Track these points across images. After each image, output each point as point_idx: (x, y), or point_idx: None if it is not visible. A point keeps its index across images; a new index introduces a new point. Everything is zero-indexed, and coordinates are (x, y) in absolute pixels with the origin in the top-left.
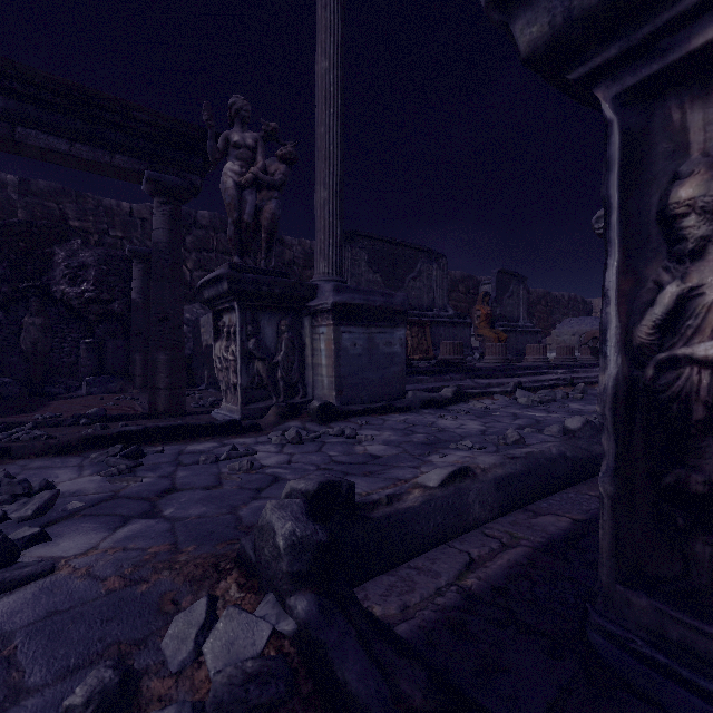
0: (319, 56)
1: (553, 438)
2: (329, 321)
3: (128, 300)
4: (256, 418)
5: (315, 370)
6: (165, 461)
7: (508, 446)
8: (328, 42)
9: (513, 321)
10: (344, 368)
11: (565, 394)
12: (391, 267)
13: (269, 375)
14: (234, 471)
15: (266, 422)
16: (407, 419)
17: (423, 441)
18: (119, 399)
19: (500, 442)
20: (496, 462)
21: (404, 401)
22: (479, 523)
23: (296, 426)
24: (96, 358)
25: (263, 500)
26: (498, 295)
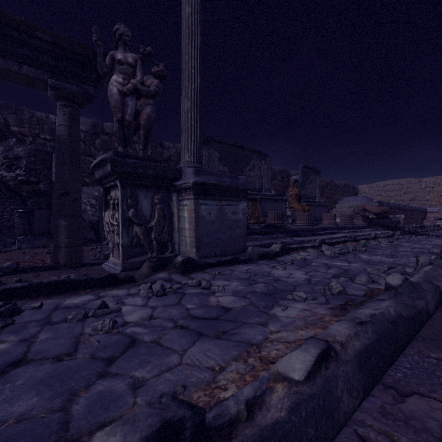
0: (184, 4)
1: (365, 287)
2: (190, 196)
3: (51, 182)
4: (135, 269)
5: (181, 232)
6: (36, 319)
7: (334, 296)
8: None
9: (312, 198)
10: (202, 231)
11: (354, 248)
12: (234, 162)
13: (145, 237)
14: (96, 331)
15: (141, 274)
16: (249, 269)
17: (265, 291)
18: (37, 253)
19: (327, 293)
20: (350, 333)
21: (246, 254)
22: (348, 415)
23: (164, 277)
24: (26, 222)
25: (109, 380)
26: (303, 182)
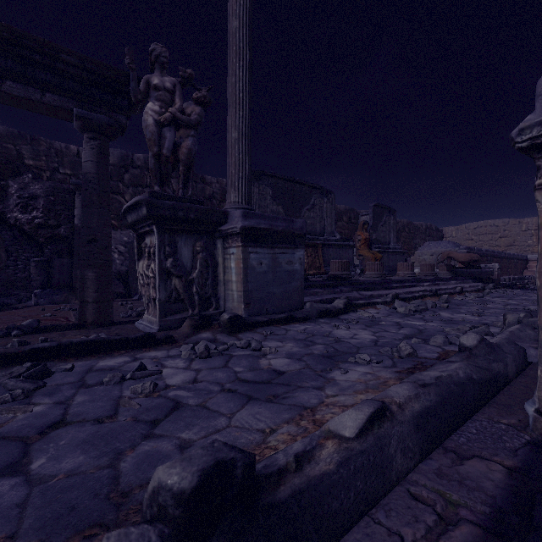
0: (230, 16)
1: (440, 349)
2: (238, 243)
3: (73, 225)
4: (173, 328)
5: (227, 285)
6: (69, 381)
7: (403, 359)
8: (238, 5)
9: (385, 244)
10: (252, 283)
11: (434, 304)
12: (291, 201)
13: (185, 291)
14: (136, 394)
15: (181, 333)
16: (306, 329)
17: (323, 353)
18: (59, 309)
19: (395, 355)
20: (410, 394)
21: (303, 312)
22: (401, 475)
23: (208, 337)
24: (44, 273)
25: (155, 441)
26: (374, 224)
